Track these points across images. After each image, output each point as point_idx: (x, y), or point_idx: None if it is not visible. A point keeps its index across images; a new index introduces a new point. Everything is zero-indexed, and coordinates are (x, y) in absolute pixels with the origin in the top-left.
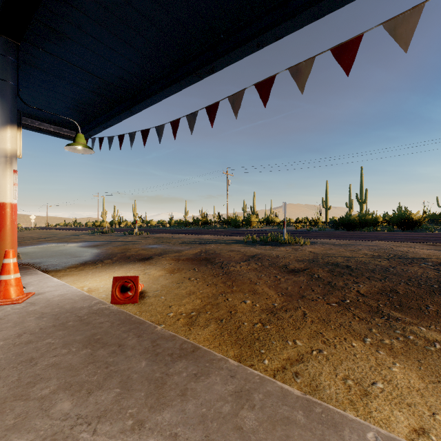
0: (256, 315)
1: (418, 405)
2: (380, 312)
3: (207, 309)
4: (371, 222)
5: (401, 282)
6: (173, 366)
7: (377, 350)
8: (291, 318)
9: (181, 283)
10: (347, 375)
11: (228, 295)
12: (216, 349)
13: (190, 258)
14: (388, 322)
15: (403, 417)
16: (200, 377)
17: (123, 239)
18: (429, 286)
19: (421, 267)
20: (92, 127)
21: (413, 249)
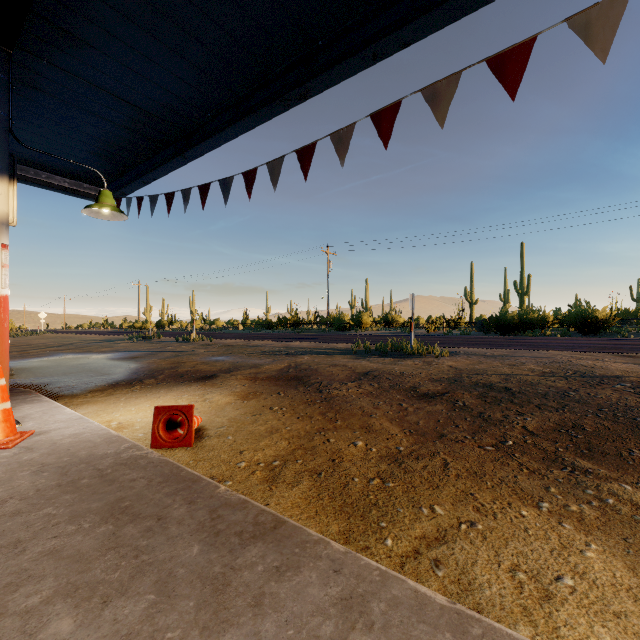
0: (372, 466)
1: (631, 615)
2: (559, 460)
3: (298, 456)
4: (537, 323)
5: (588, 414)
6: (243, 554)
7: (559, 522)
8: (426, 469)
9: (259, 415)
10: (516, 565)
11: (329, 433)
12: (311, 521)
13: (273, 376)
14: (574, 476)
15: (609, 637)
16: (286, 572)
17: (175, 348)
18: (630, 419)
19: (615, 390)
20: (127, 181)
21: (602, 363)
